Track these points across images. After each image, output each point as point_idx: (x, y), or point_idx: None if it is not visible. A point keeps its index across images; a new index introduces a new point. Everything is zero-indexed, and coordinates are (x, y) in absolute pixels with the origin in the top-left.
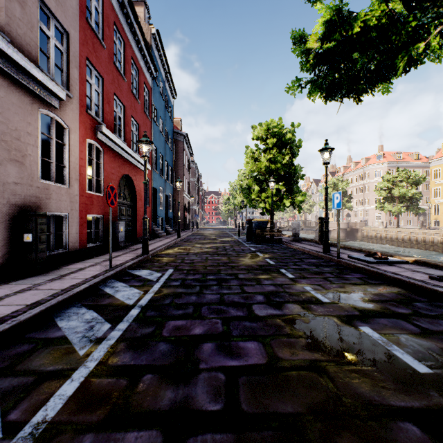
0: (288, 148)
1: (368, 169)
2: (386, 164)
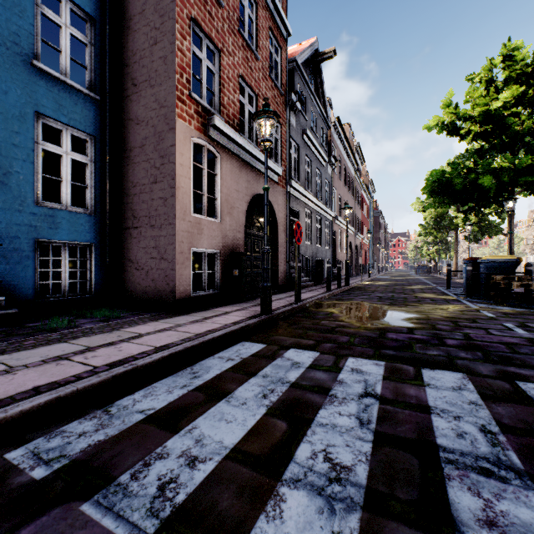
0: None
1: None
2: None
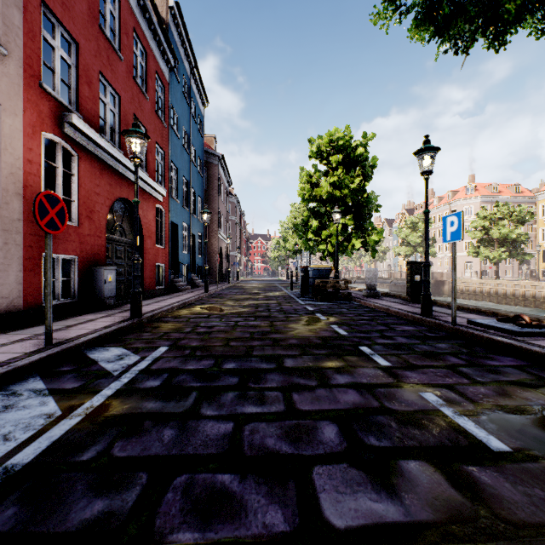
0: (359, 168)
1: (456, 206)
2: (479, 199)
